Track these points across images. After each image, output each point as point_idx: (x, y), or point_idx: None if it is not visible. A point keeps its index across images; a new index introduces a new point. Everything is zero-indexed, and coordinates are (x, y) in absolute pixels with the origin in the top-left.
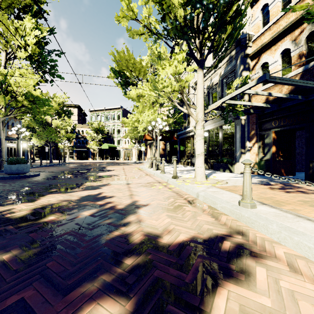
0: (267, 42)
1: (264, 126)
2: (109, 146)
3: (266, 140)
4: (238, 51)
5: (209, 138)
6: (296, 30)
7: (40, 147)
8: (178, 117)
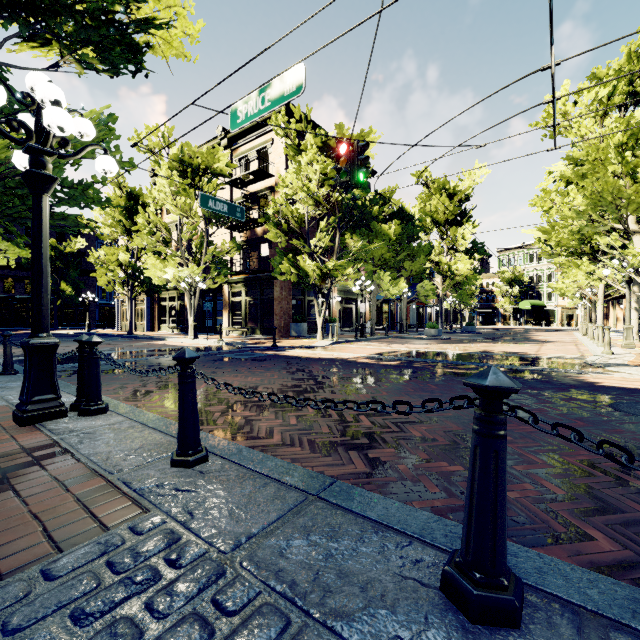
0: None
1: None
2: (532, 304)
3: None
4: None
5: None
6: None
7: None
8: None
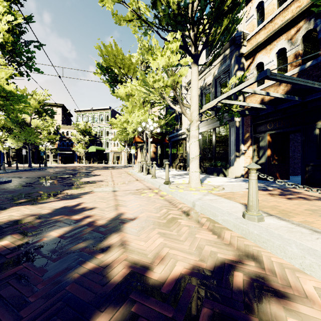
0: (262, 41)
1: (259, 129)
2: (97, 149)
3: (261, 143)
4: (233, 50)
5: (202, 141)
6: (292, 29)
7: (18, 149)
8: (170, 119)
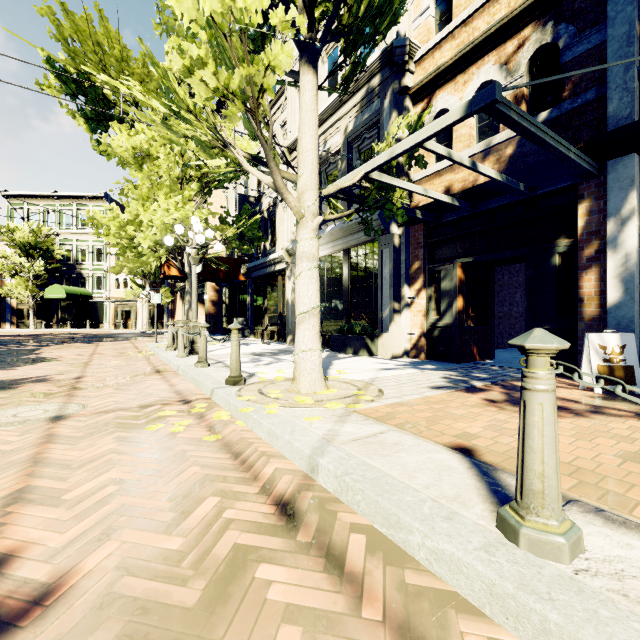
0: (448, 63)
1: (440, 253)
2: (69, 292)
3: (444, 282)
4: (387, 78)
5: (321, 277)
6: (509, 41)
7: None
8: (248, 227)
